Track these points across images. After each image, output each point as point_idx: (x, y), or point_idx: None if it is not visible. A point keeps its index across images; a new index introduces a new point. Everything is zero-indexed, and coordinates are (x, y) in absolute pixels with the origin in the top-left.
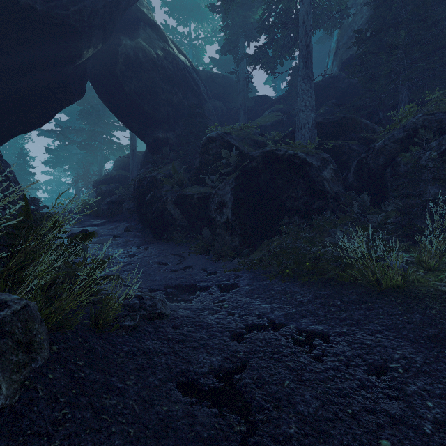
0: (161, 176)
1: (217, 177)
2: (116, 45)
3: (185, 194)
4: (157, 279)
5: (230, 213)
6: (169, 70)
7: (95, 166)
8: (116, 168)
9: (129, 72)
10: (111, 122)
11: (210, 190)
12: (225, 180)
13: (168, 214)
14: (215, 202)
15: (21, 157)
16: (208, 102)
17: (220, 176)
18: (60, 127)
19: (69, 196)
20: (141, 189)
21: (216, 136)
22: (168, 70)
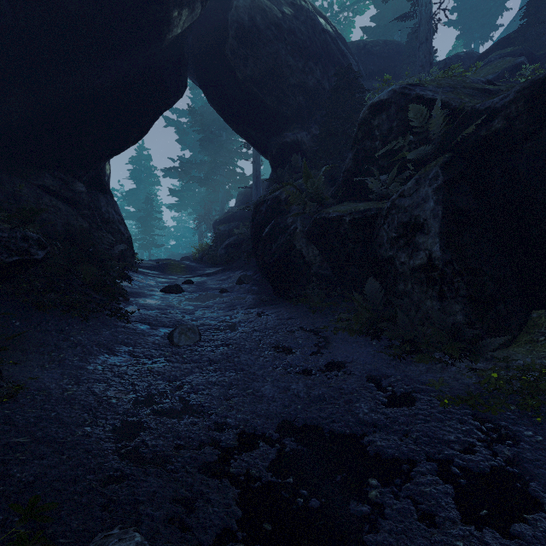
0: (286, 195)
1: (394, 175)
2: (224, 12)
3: (327, 216)
4: (266, 395)
5: (437, 245)
6: (301, 34)
7: (218, 205)
8: (238, 203)
9: (243, 50)
10: (234, 150)
11: (376, 204)
12: (416, 175)
13: (298, 255)
14: (393, 224)
15: (148, 201)
16: (362, 82)
17: (398, 176)
18: (181, 163)
19: (195, 243)
20: (257, 218)
21: (389, 96)
22: (299, 35)
